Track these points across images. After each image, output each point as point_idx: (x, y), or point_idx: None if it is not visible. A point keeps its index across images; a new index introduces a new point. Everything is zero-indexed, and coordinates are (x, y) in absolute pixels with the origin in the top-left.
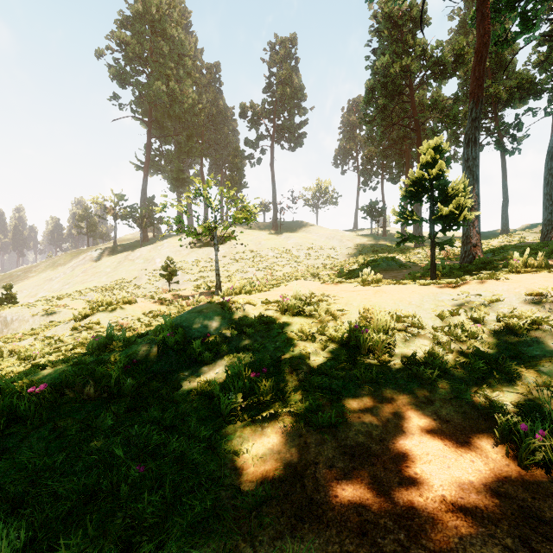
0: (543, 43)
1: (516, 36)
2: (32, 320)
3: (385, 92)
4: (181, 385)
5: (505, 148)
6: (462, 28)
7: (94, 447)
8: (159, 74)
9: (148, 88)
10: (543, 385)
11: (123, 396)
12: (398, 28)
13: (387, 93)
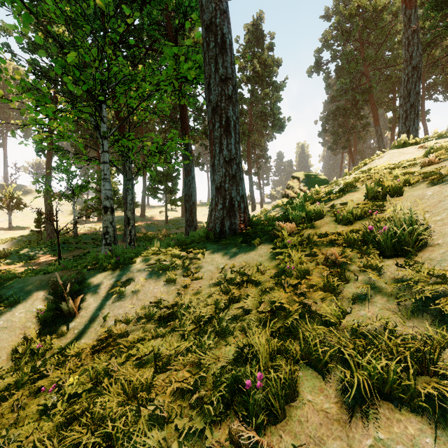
0: None
1: None
2: None
3: None
4: None
5: None
6: None
7: None
8: None
9: None
10: (87, 230)
11: None
12: None
13: None
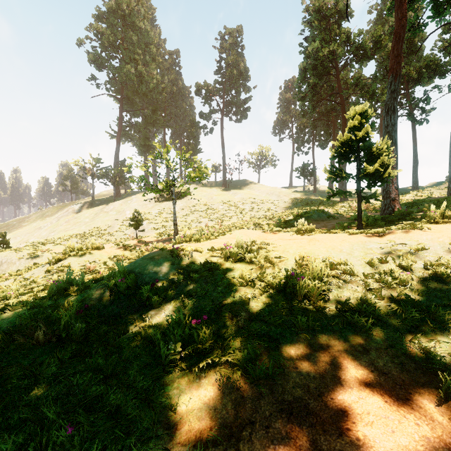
0: (447, 31)
1: (427, 23)
2: (18, 262)
3: (316, 72)
4: (127, 330)
5: (415, 118)
6: (379, 20)
7: (33, 397)
8: (129, 59)
9: (120, 71)
10: None
11: (71, 340)
12: (326, 20)
13: (317, 73)
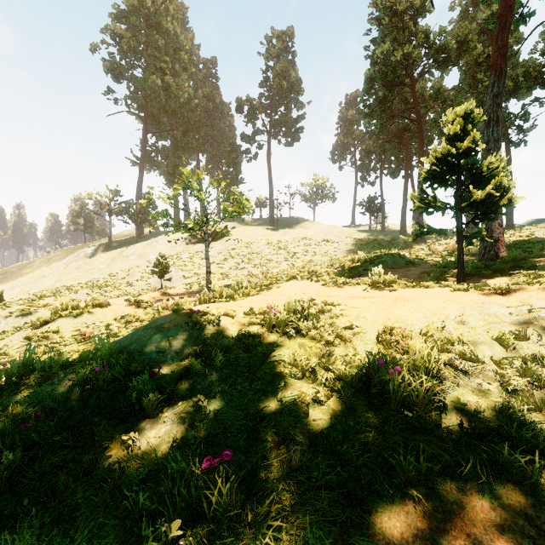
0: None
1: (533, 11)
2: (4, 322)
3: (386, 81)
4: (97, 462)
5: (510, 139)
6: (464, 19)
7: None
8: (154, 68)
9: (143, 82)
10: None
11: None
12: (399, 16)
13: (387, 83)
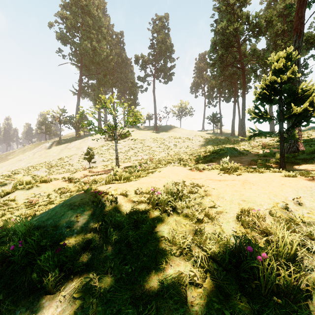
0: None
1: None
2: None
3: (223, 45)
4: None
5: None
6: (268, 9)
7: None
8: (86, 37)
9: (79, 45)
10: None
11: None
12: (231, 6)
13: (224, 46)
